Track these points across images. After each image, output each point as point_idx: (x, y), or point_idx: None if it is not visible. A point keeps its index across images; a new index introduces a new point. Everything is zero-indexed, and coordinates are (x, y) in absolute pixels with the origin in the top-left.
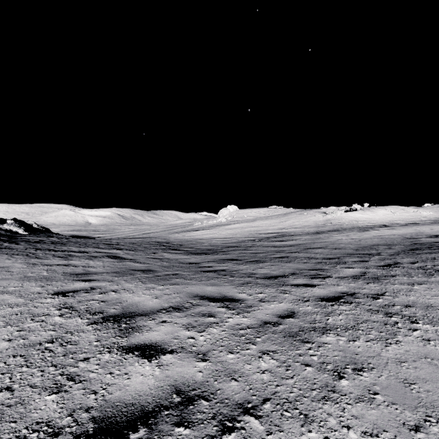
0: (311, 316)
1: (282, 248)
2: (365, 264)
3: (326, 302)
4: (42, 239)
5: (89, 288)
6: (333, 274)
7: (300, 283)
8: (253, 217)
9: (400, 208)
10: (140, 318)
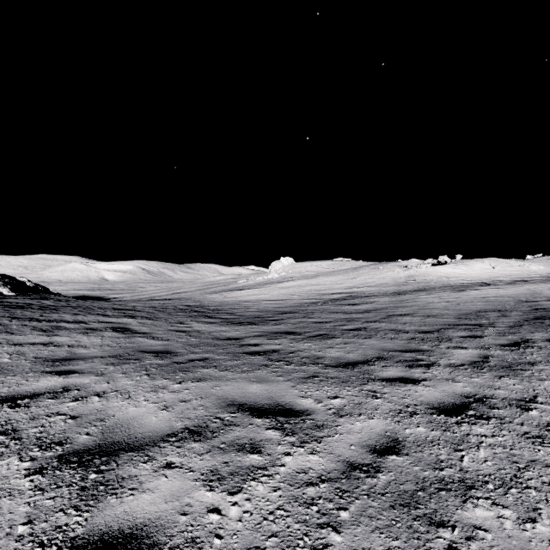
0: (430, 450)
1: (356, 315)
2: (481, 342)
3: (446, 416)
4: (31, 302)
5: (60, 389)
6: (439, 358)
7: (394, 376)
8: (313, 272)
9: (501, 260)
10: (126, 457)
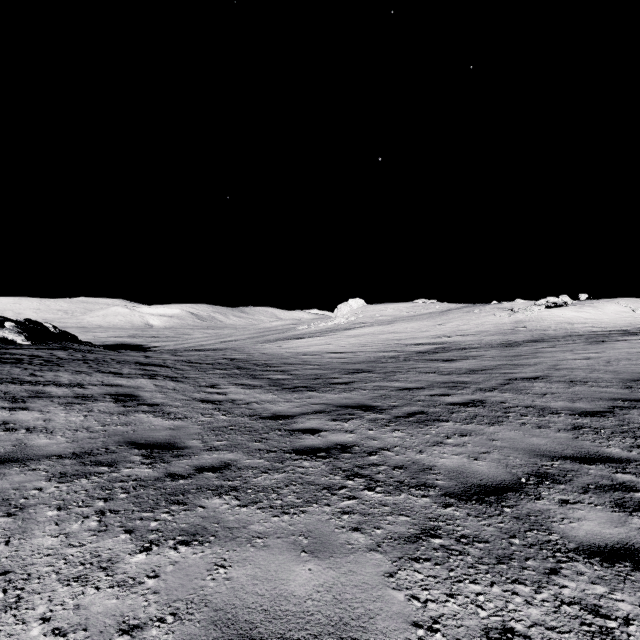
0: None
1: (458, 378)
2: None
3: None
4: (41, 353)
5: None
6: None
7: (606, 541)
8: (390, 316)
9: None
10: None
